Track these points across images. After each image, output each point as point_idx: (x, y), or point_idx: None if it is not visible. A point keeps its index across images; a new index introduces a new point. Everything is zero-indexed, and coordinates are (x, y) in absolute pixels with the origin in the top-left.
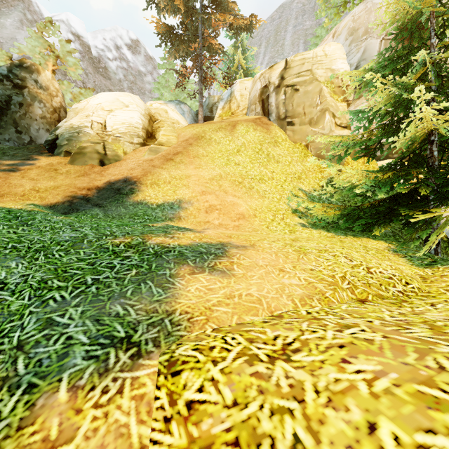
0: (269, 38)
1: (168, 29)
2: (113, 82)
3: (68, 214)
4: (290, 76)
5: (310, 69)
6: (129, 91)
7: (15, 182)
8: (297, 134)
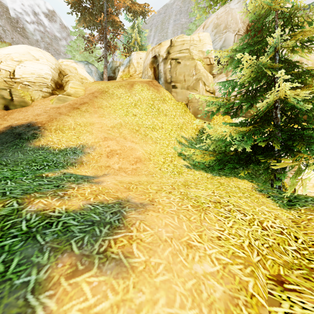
0: (157, 26)
1: (77, 2)
2: (30, 41)
3: None
4: (174, 52)
5: (188, 49)
6: (45, 50)
7: None
8: (179, 95)
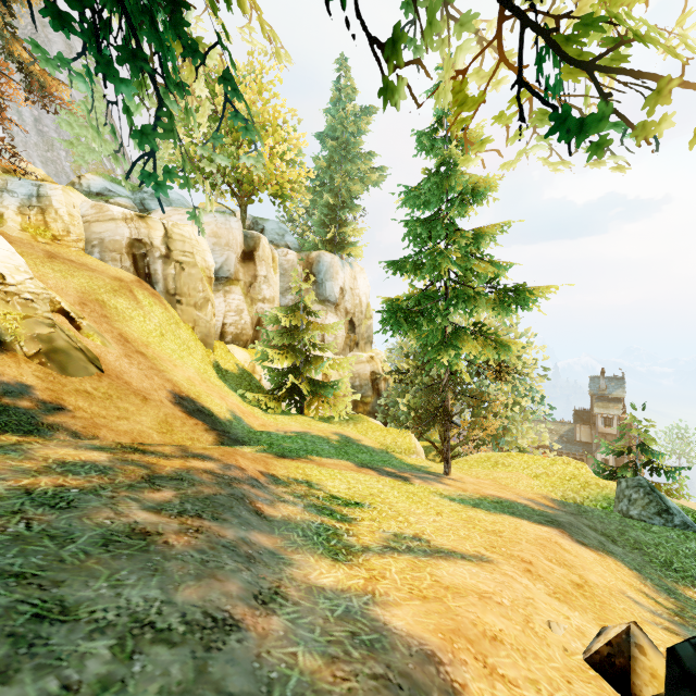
0: None
1: None
2: None
3: (247, 445)
4: (177, 251)
5: (193, 253)
6: None
7: (123, 428)
8: (185, 314)
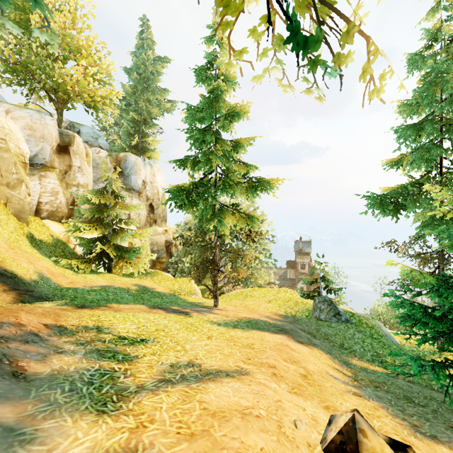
0: None
1: None
2: None
3: (50, 300)
4: None
5: (5, 140)
6: None
7: None
8: None
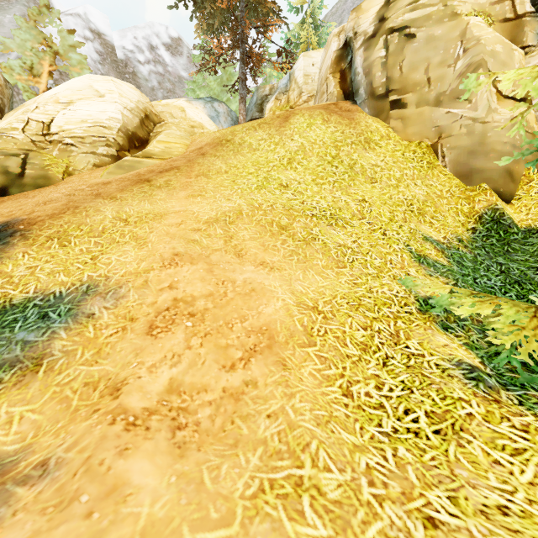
0: None
1: None
2: (143, 91)
3: None
4: (395, 13)
5: None
6: None
7: None
8: (412, 124)
